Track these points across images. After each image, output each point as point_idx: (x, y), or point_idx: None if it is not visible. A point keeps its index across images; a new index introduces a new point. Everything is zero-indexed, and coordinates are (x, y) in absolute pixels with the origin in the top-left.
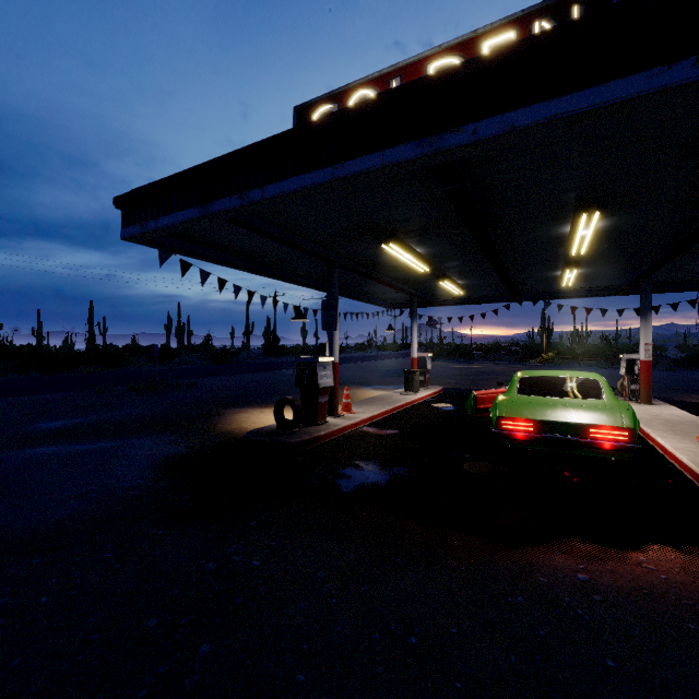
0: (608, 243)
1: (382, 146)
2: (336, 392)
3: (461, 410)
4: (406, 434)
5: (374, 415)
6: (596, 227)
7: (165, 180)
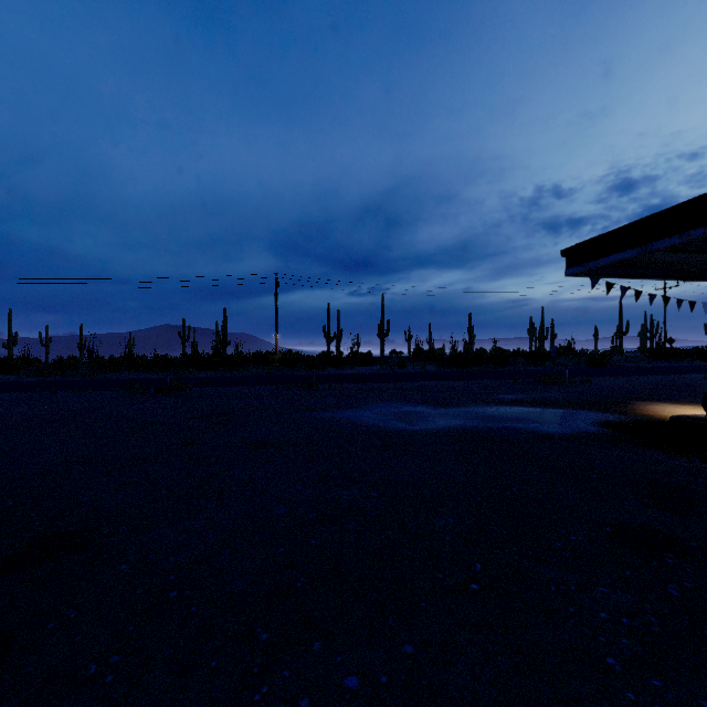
0: None
1: None
2: None
3: None
4: None
5: None
6: None
7: (606, 234)
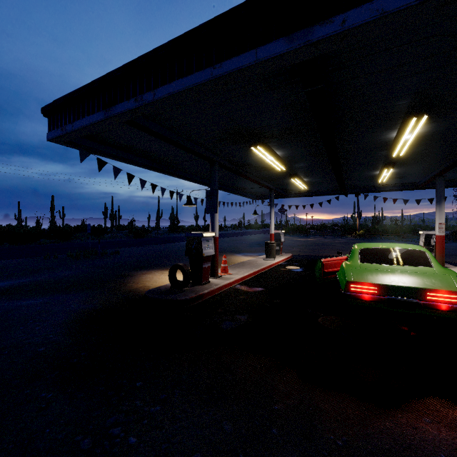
0: (421, 147)
1: (256, 45)
2: (217, 259)
3: (307, 271)
4: (269, 291)
5: (244, 276)
6: (416, 133)
7: (78, 90)
